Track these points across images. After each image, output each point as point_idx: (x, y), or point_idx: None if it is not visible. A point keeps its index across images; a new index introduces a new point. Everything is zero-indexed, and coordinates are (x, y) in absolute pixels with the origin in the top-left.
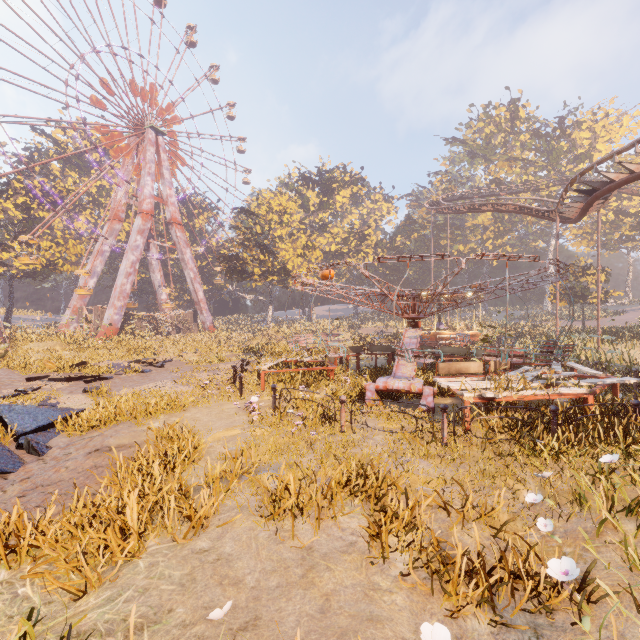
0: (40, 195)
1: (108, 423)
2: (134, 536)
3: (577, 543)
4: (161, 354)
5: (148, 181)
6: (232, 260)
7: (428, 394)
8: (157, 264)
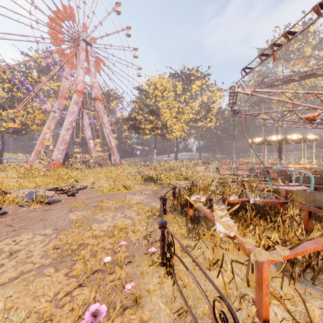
0: (17, 82)
1: None
2: None
3: None
4: (81, 181)
5: (81, 72)
6: (132, 120)
7: None
8: (87, 125)
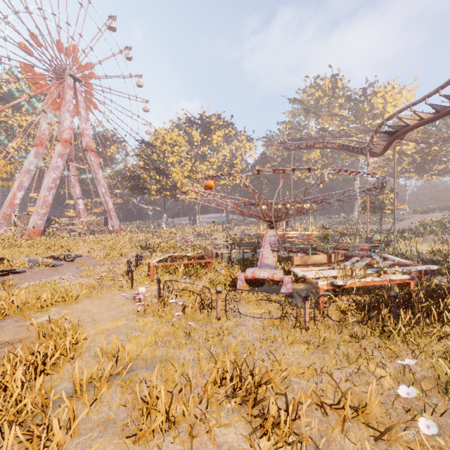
0: None
1: None
2: None
3: None
4: (74, 251)
5: (67, 116)
6: (135, 179)
7: (287, 282)
8: (75, 181)
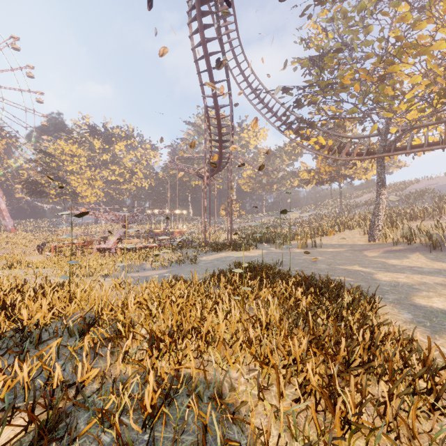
0: None
1: None
2: None
3: None
4: None
5: None
6: (32, 184)
7: (113, 248)
8: None
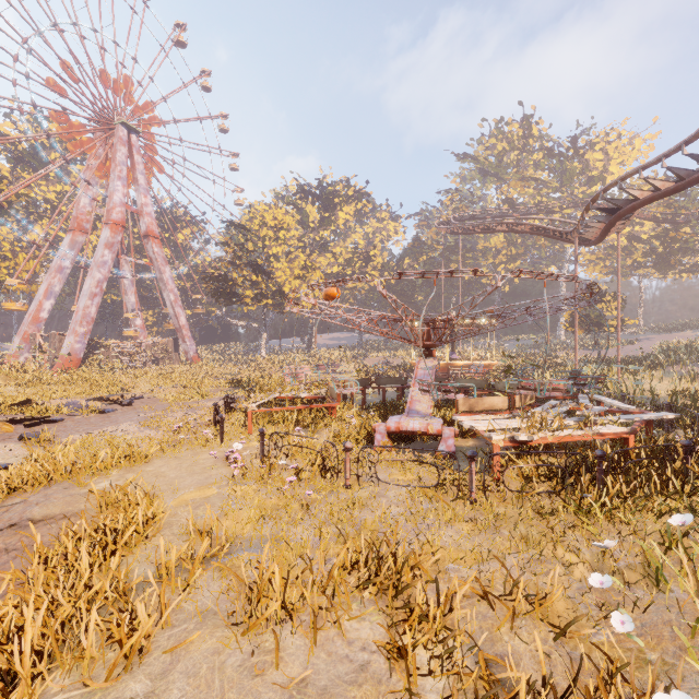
0: None
1: (37, 484)
2: (24, 683)
3: (664, 645)
4: (131, 389)
5: (118, 186)
6: (219, 280)
7: (448, 436)
8: (130, 284)
